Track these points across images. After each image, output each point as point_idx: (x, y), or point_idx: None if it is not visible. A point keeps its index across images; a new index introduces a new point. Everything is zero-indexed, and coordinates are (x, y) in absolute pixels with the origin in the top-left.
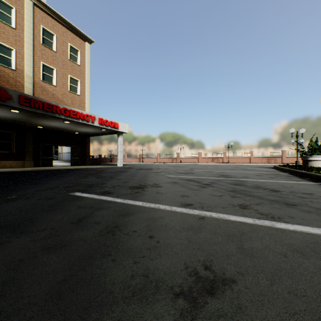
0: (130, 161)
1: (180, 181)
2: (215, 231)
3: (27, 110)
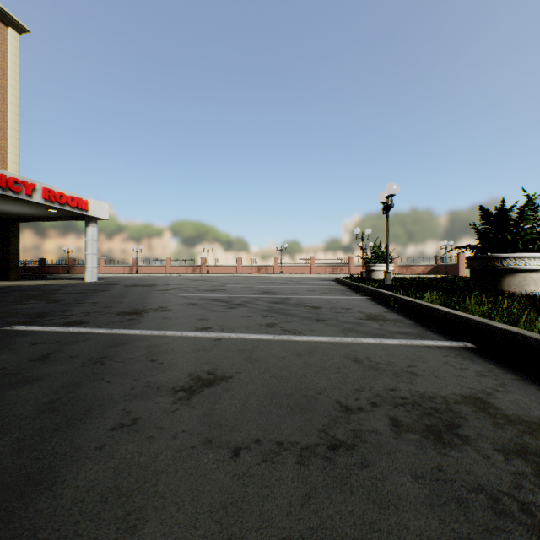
0: (112, 272)
1: (202, 302)
2: (229, 348)
3: None
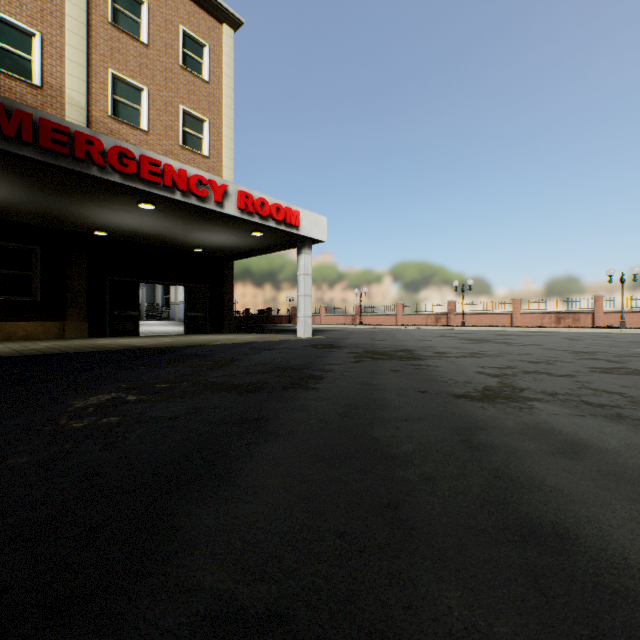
0: (332, 322)
1: None
2: None
3: None
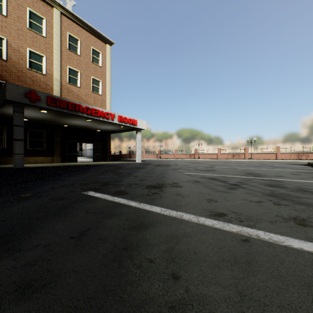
0: (148, 157)
1: (202, 180)
2: (278, 272)
3: (54, 110)
